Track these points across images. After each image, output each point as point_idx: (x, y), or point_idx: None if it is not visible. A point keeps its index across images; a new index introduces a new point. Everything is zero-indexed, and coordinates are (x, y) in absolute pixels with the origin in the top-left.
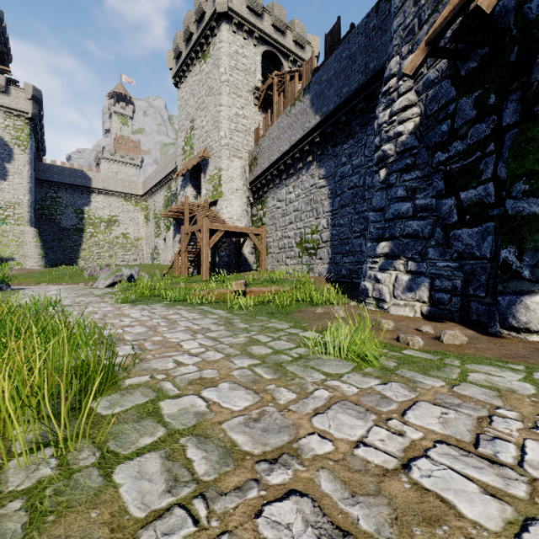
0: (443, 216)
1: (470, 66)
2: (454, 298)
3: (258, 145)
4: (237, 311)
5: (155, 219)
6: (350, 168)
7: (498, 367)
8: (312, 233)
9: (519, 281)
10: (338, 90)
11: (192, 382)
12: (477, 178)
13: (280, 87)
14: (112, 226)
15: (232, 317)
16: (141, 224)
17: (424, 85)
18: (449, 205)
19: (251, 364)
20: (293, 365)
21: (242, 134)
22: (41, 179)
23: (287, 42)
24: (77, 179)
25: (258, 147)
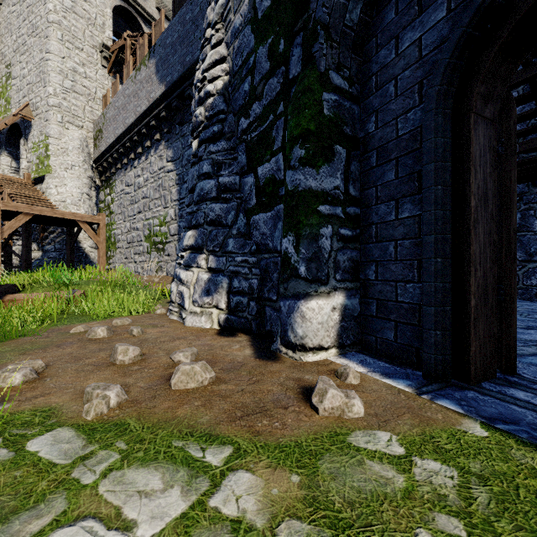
0: (245, 199)
1: (265, 6)
2: (251, 303)
3: (103, 114)
4: None
5: None
6: None
7: (176, 468)
8: (160, 225)
9: (296, 281)
10: (181, 57)
11: None
12: (270, 148)
13: (134, 51)
14: None
15: None
16: None
17: (232, 35)
18: (250, 184)
19: None
20: None
21: (84, 97)
22: None
23: (149, 6)
24: None
25: (104, 117)
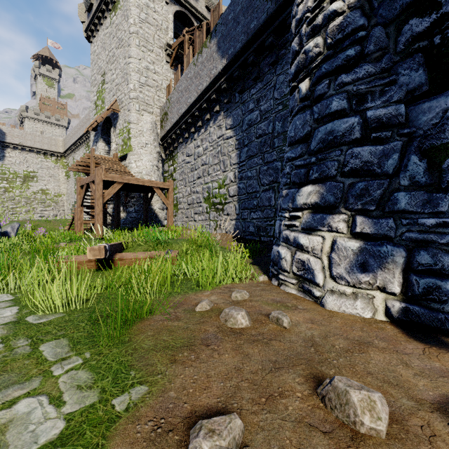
0: (424, 133)
1: None
2: None
3: (168, 99)
4: (41, 312)
5: (75, 176)
6: (258, 115)
7: None
8: (219, 187)
9: None
10: (245, 26)
11: None
12: None
13: (191, 43)
14: (29, 181)
15: None
16: (62, 181)
17: None
18: (440, 108)
19: None
20: None
21: (154, 89)
22: None
23: (200, 7)
24: None
25: (169, 102)
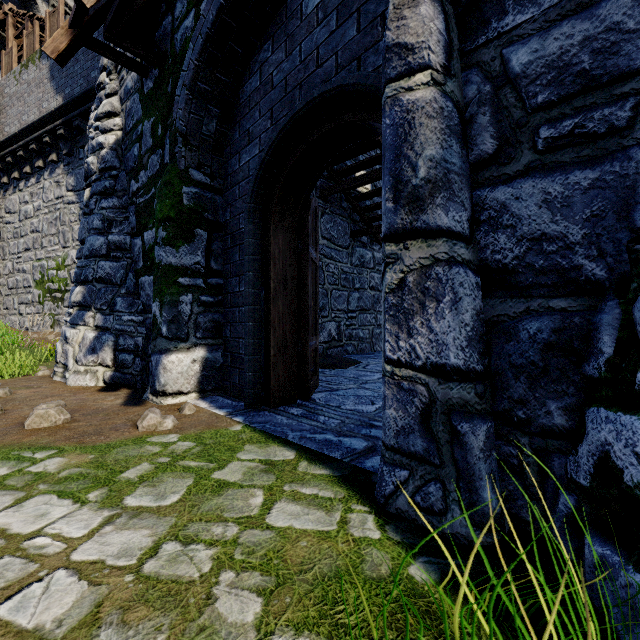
0: (135, 259)
1: (149, 85)
2: (137, 359)
3: None
4: None
5: None
6: None
7: (8, 461)
8: (57, 268)
9: (161, 339)
10: (85, 70)
11: None
12: (153, 217)
13: (20, 33)
14: None
15: None
16: None
17: (125, 93)
18: (138, 246)
19: None
20: None
21: None
22: None
23: None
24: None
25: None
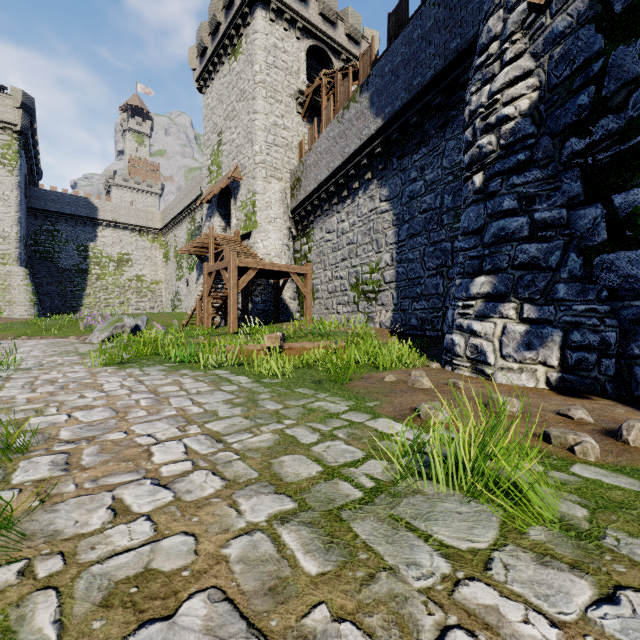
0: (580, 235)
1: None
2: (603, 360)
3: (302, 162)
4: (267, 378)
5: (176, 258)
6: (423, 185)
7: None
8: (371, 272)
9: None
10: (406, 82)
11: (113, 596)
12: None
13: (330, 89)
14: (123, 266)
15: (258, 388)
16: (160, 264)
17: (547, 42)
18: (592, 216)
19: (275, 513)
20: (366, 518)
21: (283, 149)
22: (35, 208)
23: (338, 36)
24: (80, 209)
25: (303, 165)
